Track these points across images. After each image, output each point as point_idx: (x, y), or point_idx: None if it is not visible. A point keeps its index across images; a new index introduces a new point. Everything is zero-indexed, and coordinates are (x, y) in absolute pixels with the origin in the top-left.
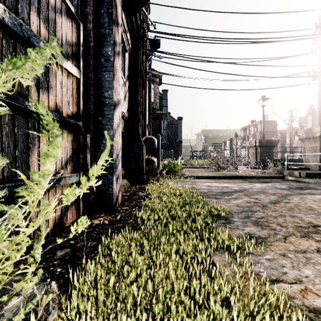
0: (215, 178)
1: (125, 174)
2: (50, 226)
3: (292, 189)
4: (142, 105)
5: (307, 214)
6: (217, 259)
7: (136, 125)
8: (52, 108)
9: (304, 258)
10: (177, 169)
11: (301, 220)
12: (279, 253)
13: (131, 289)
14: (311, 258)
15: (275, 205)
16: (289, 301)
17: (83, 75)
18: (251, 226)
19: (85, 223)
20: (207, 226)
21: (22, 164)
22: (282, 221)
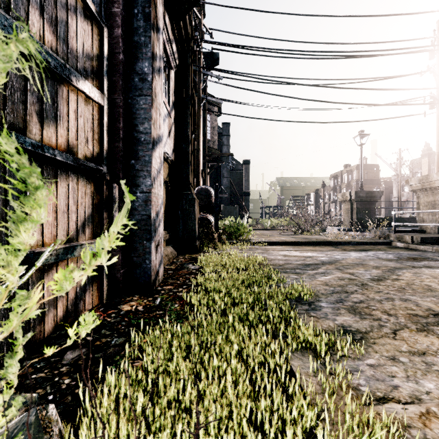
0: (295, 245)
1: (169, 239)
2: (60, 315)
3: (402, 261)
4: (194, 144)
5: (424, 297)
6: (297, 364)
7: (185, 171)
8: (63, 146)
9: (423, 363)
10: (242, 232)
11: (416, 305)
12: (387, 355)
13: (169, 414)
14: (433, 364)
15: (378, 284)
16: (404, 432)
17: (108, 101)
18: (346, 315)
19: (92, 322)
20: (283, 315)
21: None
22: (390, 308)
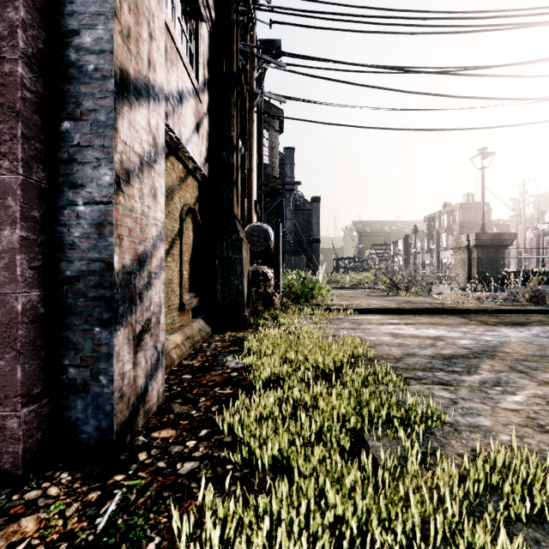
0: (398, 313)
1: (201, 305)
2: None
3: None
4: (244, 162)
5: None
6: None
7: (227, 194)
8: None
9: None
10: (316, 292)
11: None
12: None
13: None
14: None
15: None
16: None
17: None
18: None
19: None
20: None
21: None
22: None
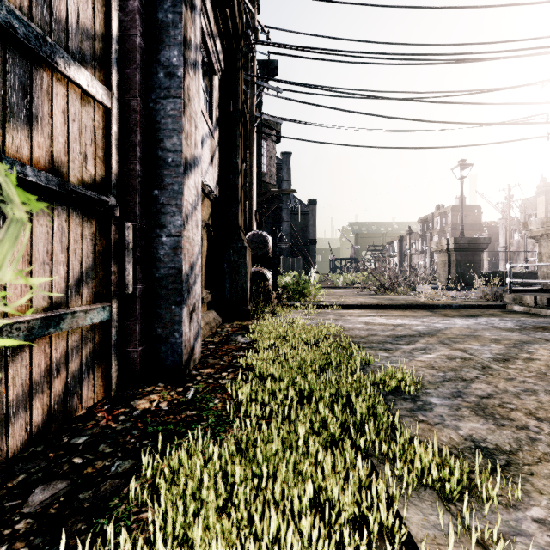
0: (378, 308)
1: (212, 300)
2: (37, 420)
3: (528, 331)
4: (245, 176)
5: None
6: (413, 518)
7: (234, 210)
8: (42, 163)
9: None
10: (308, 291)
11: None
12: None
13: None
14: None
15: (506, 367)
16: None
17: (120, 103)
18: (472, 419)
19: None
20: (378, 422)
21: None
22: (535, 406)
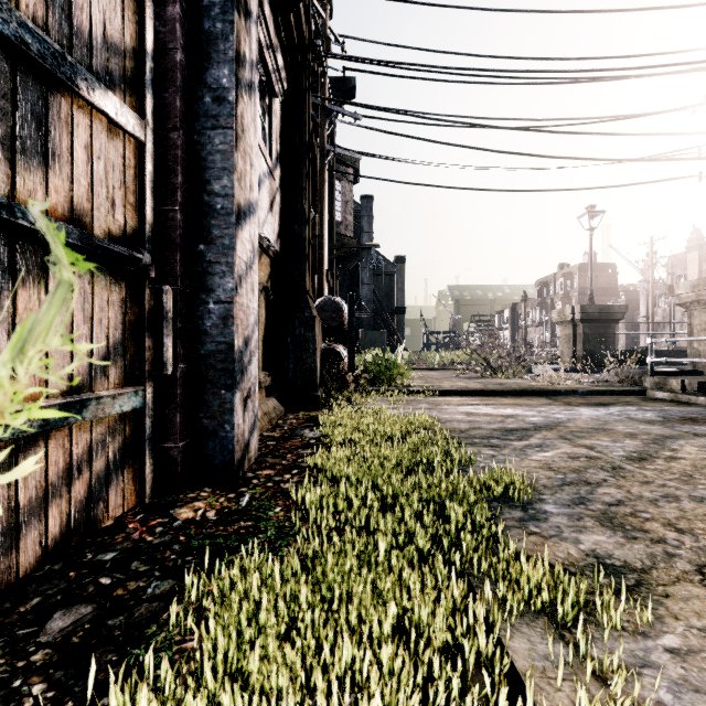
0: (483, 395)
1: (272, 385)
2: (54, 532)
3: (673, 423)
4: (314, 227)
5: None
6: (519, 647)
7: (299, 270)
8: (60, 211)
9: None
10: (394, 373)
11: None
12: (700, 625)
13: None
14: None
15: (642, 467)
16: None
17: (156, 136)
18: (596, 531)
19: None
20: (479, 534)
21: None
22: (676, 516)
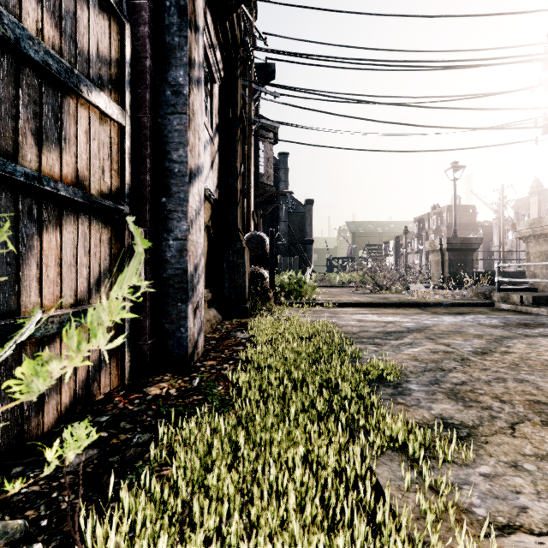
0: (371, 306)
1: (212, 299)
2: (65, 402)
3: (511, 327)
4: (243, 178)
5: (546, 377)
6: (384, 473)
7: (233, 212)
8: (69, 178)
9: None
10: (304, 290)
11: (536, 388)
12: (505, 460)
13: None
14: None
15: (483, 359)
16: None
17: (132, 120)
18: (444, 402)
19: (85, 437)
20: (361, 403)
21: (3, 285)
22: (502, 392)
